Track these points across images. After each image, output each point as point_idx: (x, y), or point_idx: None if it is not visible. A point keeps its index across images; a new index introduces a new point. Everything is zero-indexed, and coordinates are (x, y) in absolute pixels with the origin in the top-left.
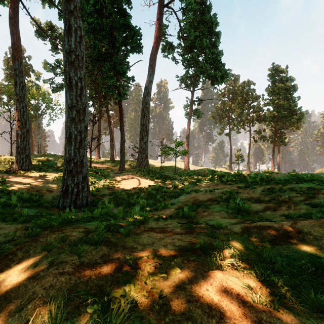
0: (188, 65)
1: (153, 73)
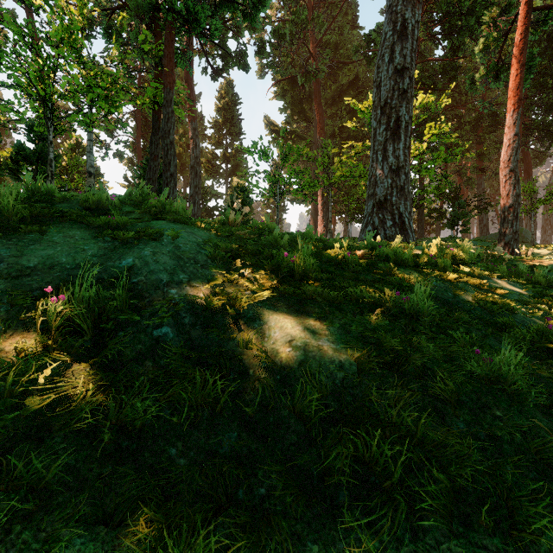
0: None
1: None
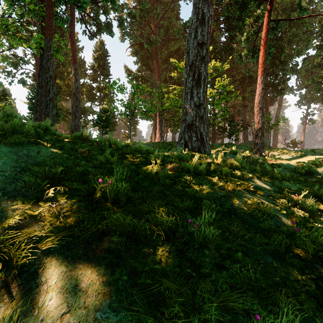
0: (303, 98)
1: (280, 108)
